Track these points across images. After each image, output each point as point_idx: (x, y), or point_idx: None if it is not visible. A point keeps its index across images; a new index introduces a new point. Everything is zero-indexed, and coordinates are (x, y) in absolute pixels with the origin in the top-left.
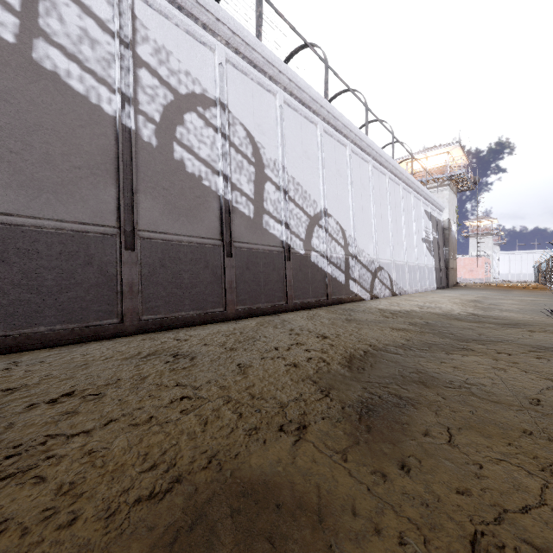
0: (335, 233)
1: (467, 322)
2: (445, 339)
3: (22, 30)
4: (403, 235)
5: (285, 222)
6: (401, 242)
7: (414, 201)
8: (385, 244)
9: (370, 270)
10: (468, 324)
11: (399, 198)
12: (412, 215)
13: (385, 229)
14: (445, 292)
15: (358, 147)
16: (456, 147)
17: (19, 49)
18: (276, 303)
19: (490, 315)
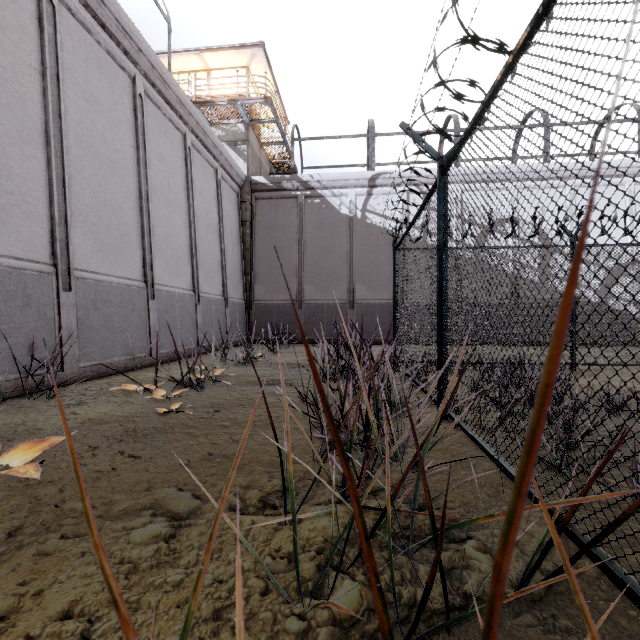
0: None
1: None
2: None
3: (423, 235)
4: None
5: None
6: None
7: None
8: None
9: None
10: None
11: None
12: None
13: None
14: None
15: None
16: None
17: (423, 242)
18: None
19: None
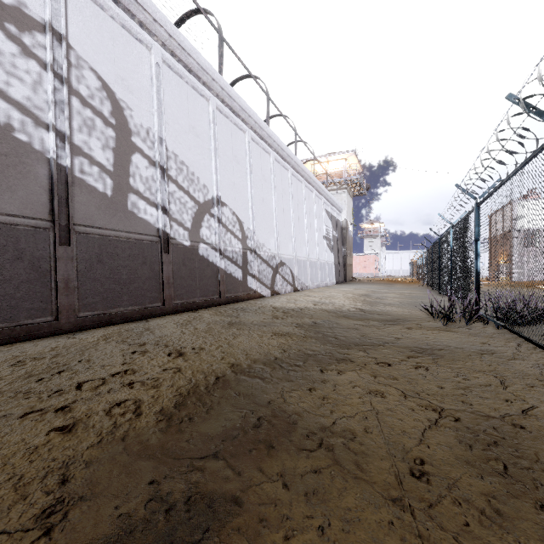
0: (231, 224)
1: (353, 320)
2: (327, 345)
3: None
4: (305, 231)
5: (163, 206)
6: (303, 238)
7: (316, 200)
8: (288, 240)
9: (271, 265)
10: (354, 322)
11: (302, 195)
12: (314, 213)
13: (288, 224)
14: (342, 286)
15: (258, 135)
16: (352, 154)
17: None
18: (148, 306)
19: (375, 311)
